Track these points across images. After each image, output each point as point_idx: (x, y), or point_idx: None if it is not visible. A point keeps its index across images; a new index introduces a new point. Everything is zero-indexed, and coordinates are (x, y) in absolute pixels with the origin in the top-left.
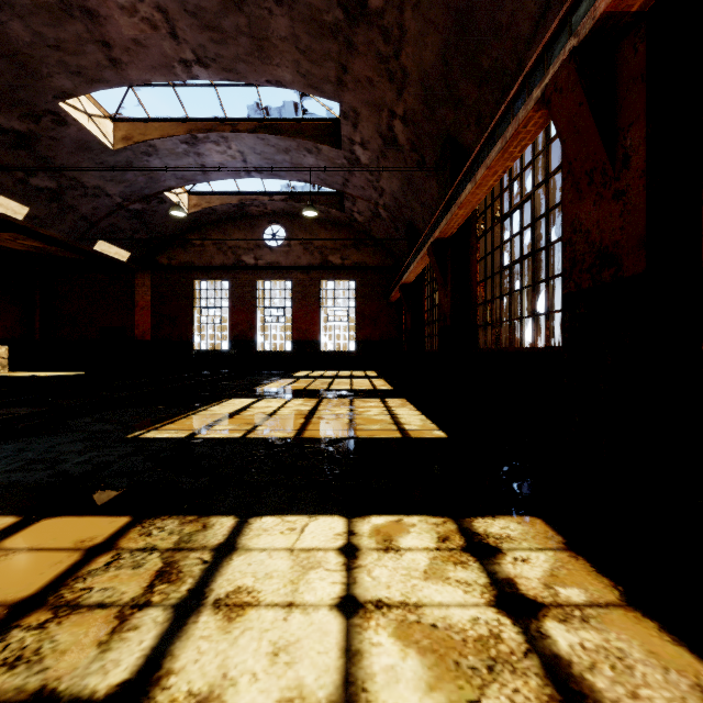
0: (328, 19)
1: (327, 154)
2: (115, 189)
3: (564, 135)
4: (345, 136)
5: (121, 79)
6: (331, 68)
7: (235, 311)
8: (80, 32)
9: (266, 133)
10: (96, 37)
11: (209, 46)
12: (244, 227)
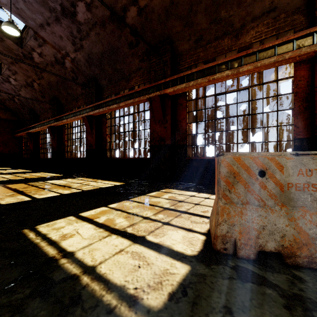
0: (15, 52)
1: None
2: None
3: (85, 125)
4: (6, 73)
5: None
6: (9, 59)
7: None
8: None
9: None
10: None
11: None
12: None
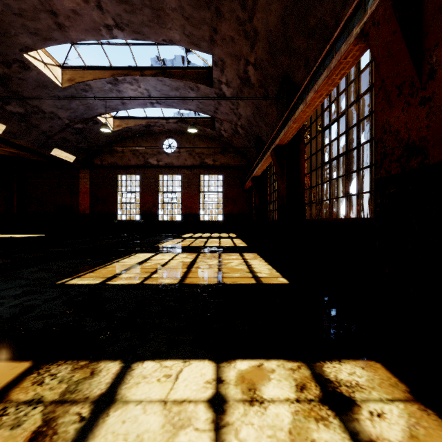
0: None
1: (204, 91)
2: (64, 114)
3: (378, 59)
4: (215, 78)
5: (65, 38)
6: (206, 30)
7: (144, 195)
8: (35, 4)
9: (163, 76)
10: (46, 8)
11: (123, 15)
12: (150, 140)
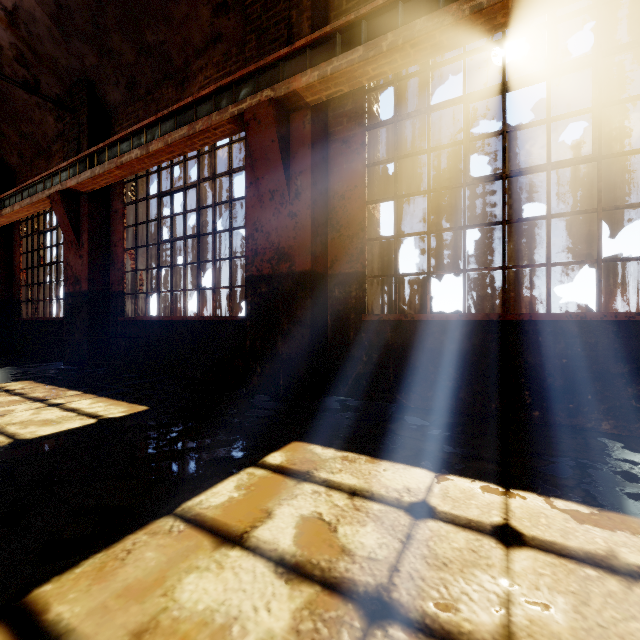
0: None
1: None
2: None
3: (60, 221)
4: None
5: None
6: None
7: None
8: None
9: None
10: None
11: None
12: None
